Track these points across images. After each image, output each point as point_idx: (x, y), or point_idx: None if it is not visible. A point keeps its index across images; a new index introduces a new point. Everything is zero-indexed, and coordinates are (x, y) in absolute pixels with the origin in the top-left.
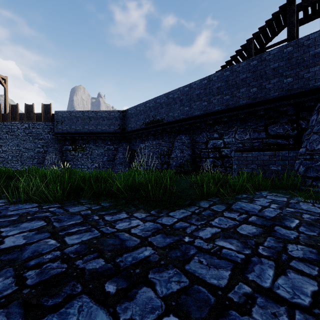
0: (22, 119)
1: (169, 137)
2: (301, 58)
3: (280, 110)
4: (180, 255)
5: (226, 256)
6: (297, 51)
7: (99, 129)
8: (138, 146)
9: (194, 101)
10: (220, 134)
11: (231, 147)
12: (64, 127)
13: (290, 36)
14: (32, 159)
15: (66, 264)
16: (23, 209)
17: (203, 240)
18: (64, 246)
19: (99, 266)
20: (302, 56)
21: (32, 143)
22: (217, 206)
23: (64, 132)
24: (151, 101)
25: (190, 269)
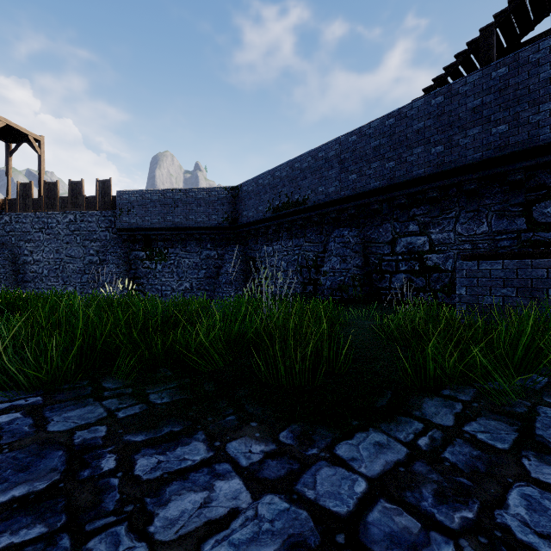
0: (65, 206)
1: (317, 233)
2: None
3: None
4: None
5: None
6: None
7: (191, 222)
8: (260, 250)
9: (367, 162)
10: (423, 224)
11: (447, 251)
12: (133, 219)
13: None
14: (81, 275)
15: None
16: None
17: None
18: None
19: None
20: None
21: (81, 248)
22: (484, 425)
23: (133, 227)
24: (283, 167)
25: None
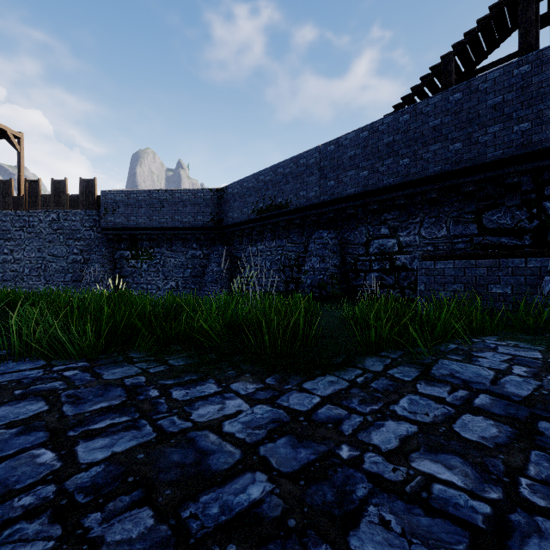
0: (47, 205)
1: (299, 234)
2: (548, 84)
3: (507, 182)
4: (334, 499)
5: (445, 507)
6: (540, 71)
7: (177, 222)
8: (244, 250)
9: (344, 170)
10: (393, 228)
11: (413, 252)
12: (118, 219)
13: (524, 45)
14: (64, 274)
15: (60, 525)
16: (14, 373)
17: (382, 456)
18: (69, 470)
19: (139, 533)
20: (549, 81)
21: (64, 247)
22: (400, 370)
23: (118, 227)
24: (267, 172)
25: (361, 549)
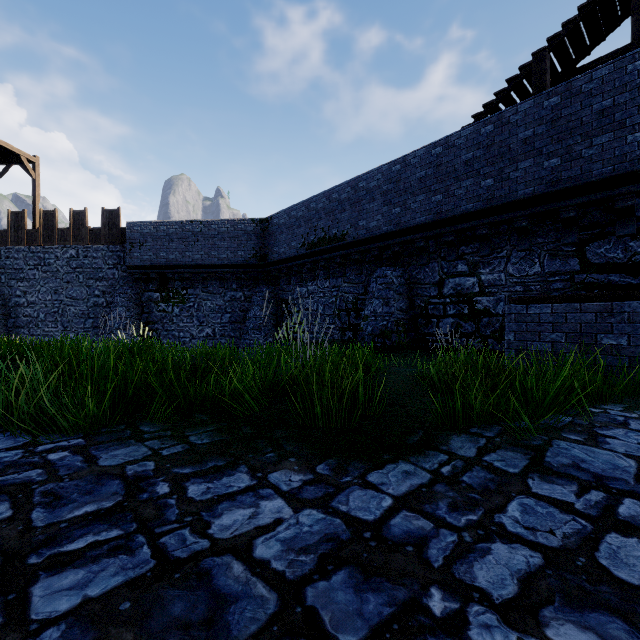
0: (65, 239)
1: (358, 272)
2: None
3: (618, 206)
4: None
5: None
6: None
7: (214, 258)
8: (293, 292)
9: (412, 194)
10: (472, 264)
11: (498, 293)
12: (146, 255)
13: (639, 35)
14: (84, 320)
15: None
16: None
17: (496, 613)
18: (9, 635)
19: None
20: None
21: (84, 288)
22: (501, 456)
23: (145, 264)
24: (320, 198)
25: None
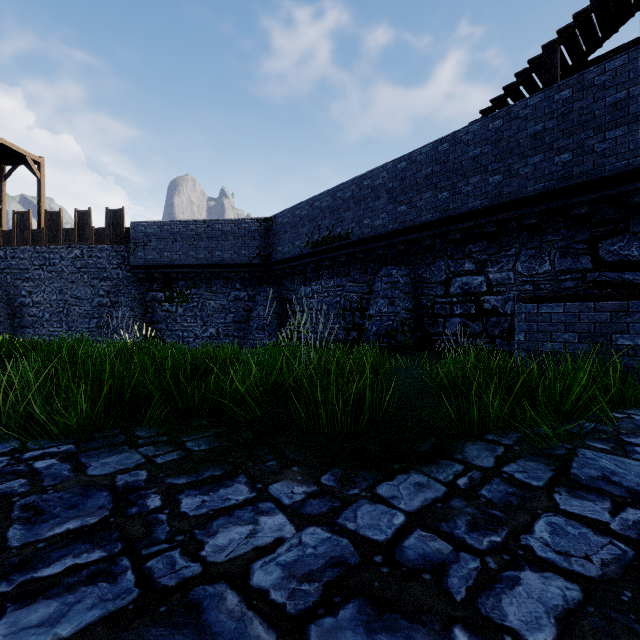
0: (70, 239)
1: (362, 271)
2: None
3: (633, 202)
4: None
5: None
6: None
7: (217, 258)
8: (297, 291)
9: (418, 192)
10: (480, 262)
11: (506, 293)
12: (149, 255)
13: None
14: (89, 319)
15: None
16: None
17: None
18: None
19: None
20: None
21: (89, 288)
22: (522, 466)
23: (149, 264)
24: (324, 196)
25: None
